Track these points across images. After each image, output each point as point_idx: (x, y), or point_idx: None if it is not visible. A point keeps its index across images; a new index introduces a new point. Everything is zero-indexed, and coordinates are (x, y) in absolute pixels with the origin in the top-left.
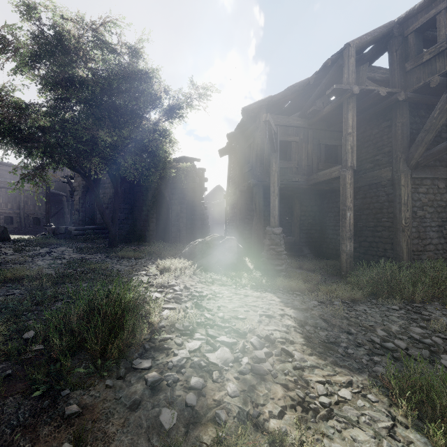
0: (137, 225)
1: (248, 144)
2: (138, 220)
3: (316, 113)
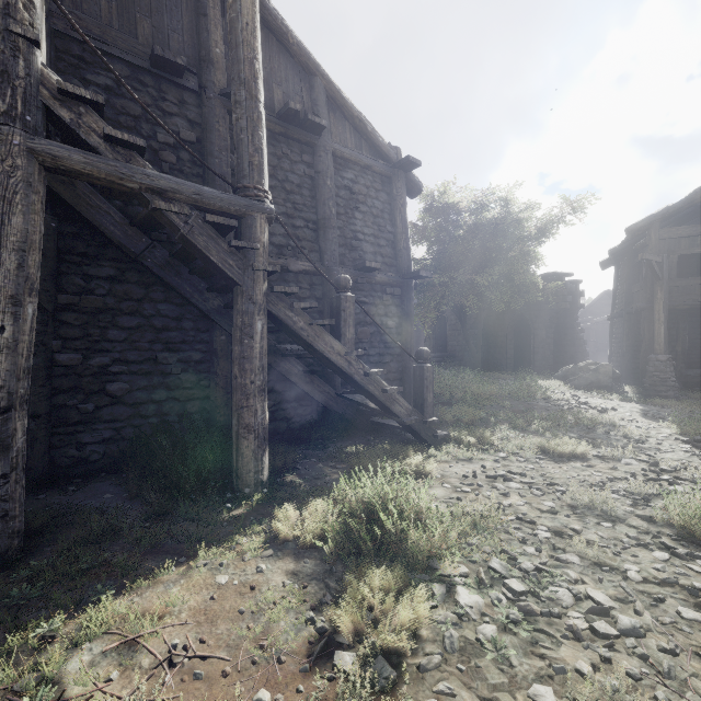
0: (492, 353)
1: (637, 260)
2: (493, 347)
3: None
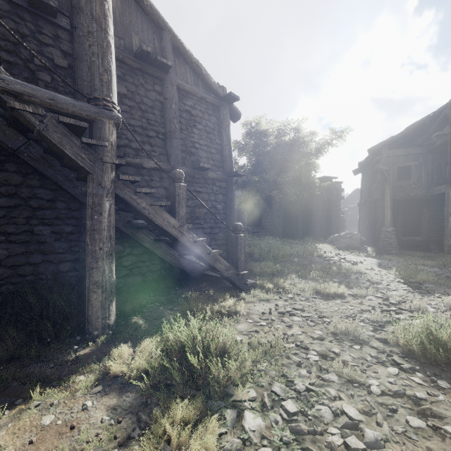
0: (289, 227)
1: (374, 169)
2: (289, 223)
3: (432, 144)
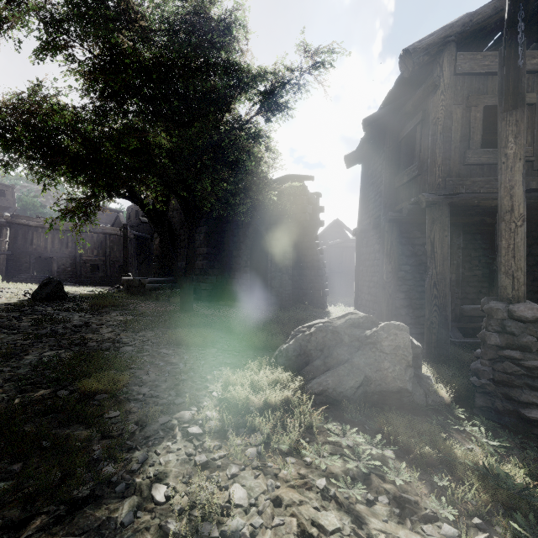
0: (226, 277)
1: (408, 129)
2: (227, 269)
3: None
